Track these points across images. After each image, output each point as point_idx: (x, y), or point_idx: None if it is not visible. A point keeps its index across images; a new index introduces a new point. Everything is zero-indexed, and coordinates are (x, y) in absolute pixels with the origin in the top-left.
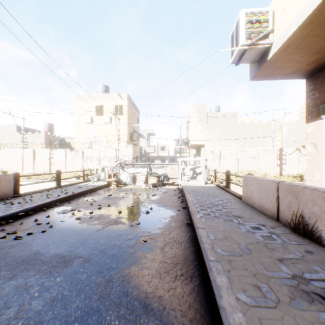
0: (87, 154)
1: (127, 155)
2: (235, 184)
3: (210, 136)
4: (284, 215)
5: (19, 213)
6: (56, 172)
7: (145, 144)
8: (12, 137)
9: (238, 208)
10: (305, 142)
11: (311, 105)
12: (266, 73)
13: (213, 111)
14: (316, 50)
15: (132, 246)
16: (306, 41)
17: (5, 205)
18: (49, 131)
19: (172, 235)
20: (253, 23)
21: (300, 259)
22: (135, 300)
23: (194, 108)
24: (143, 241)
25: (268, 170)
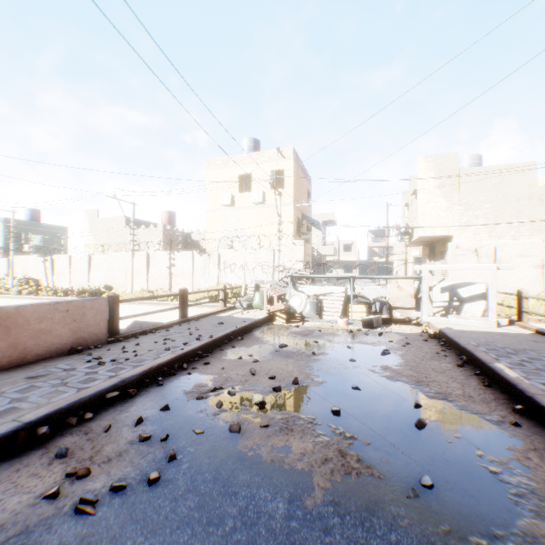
0: (226, 259)
1: (294, 260)
2: None
3: (466, 218)
4: None
5: (106, 392)
6: (180, 293)
7: (319, 240)
8: (120, 235)
9: None
10: None
11: None
12: None
13: (466, 167)
14: None
15: None
16: None
17: (87, 366)
18: (168, 223)
19: None
20: None
21: None
22: None
23: (427, 162)
24: None
25: None
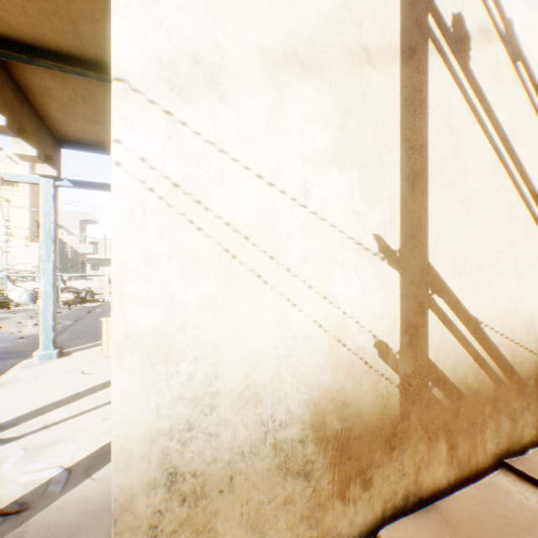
0: None
1: (29, 260)
2: None
3: None
4: None
5: None
6: None
7: (77, 238)
8: None
9: None
10: None
11: None
12: None
13: None
14: None
15: (9, 341)
16: None
17: None
18: None
19: None
20: None
21: None
22: (4, 352)
23: None
24: (21, 338)
25: None
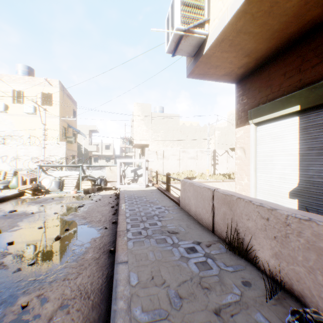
0: None
1: (58, 154)
2: (175, 188)
3: (154, 136)
4: (219, 226)
5: None
6: None
7: (87, 142)
8: None
9: (175, 218)
10: (236, 146)
11: (241, 110)
12: (203, 71)
13: (158, 112)
14: (247, 52)
15: None
16: (240, 38)
17: None
18: None
19: (81, 280)
20: (189, 6)
21: (240, 303)
22: None
23: (138, 106)
24: (21, 306)
25: (205, 170)
